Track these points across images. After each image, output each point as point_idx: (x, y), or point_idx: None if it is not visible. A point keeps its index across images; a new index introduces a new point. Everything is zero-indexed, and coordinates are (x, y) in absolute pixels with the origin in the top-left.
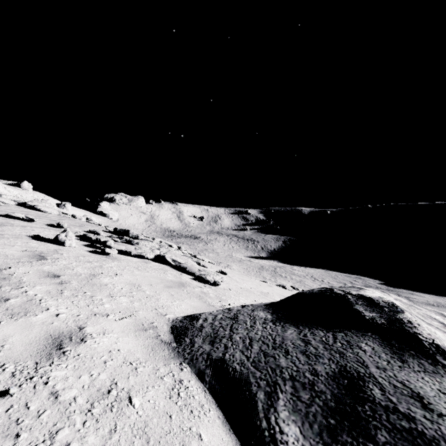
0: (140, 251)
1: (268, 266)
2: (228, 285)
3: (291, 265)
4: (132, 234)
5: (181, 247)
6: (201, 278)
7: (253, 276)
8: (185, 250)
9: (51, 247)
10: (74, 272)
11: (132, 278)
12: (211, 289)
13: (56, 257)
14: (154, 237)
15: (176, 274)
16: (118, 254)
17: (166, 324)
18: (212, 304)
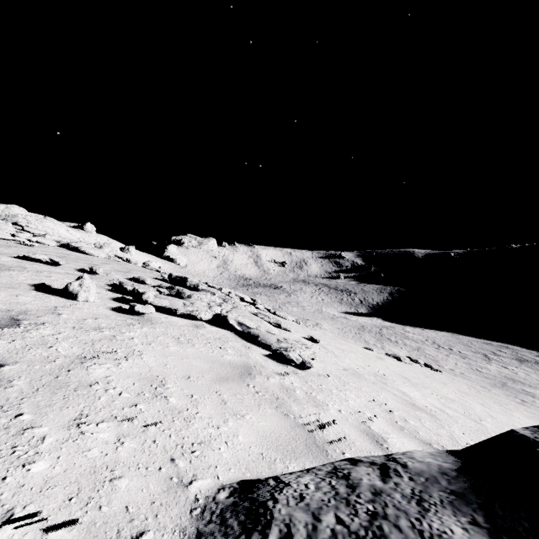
0: (191, 309)
1: (371, 326)
2: (323, 365)
3: (402, 325)
4: (190, 283)
5: (256, 300)
6: (281, 355)
7: (351, 339)
8: (261, 304)
9: (54, 302)
10: (46, 354)
11: (156, 362)
12: (297, 377)
13: (42, 321)
14: (221, 287)
15: (241, 347)
16: (159, 313)
17: (179, 532)
18: (301, 421)
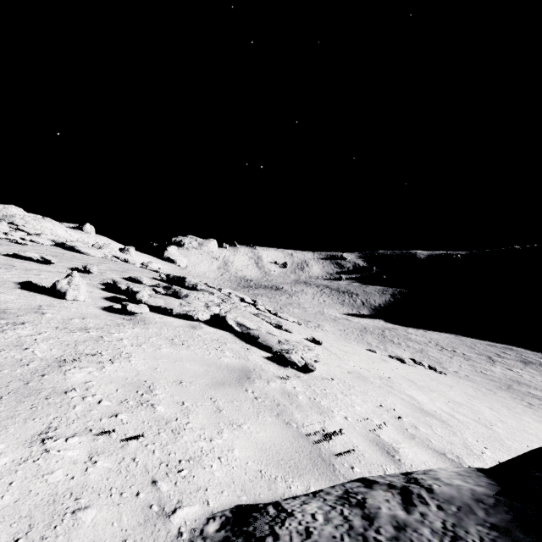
0: (187, 309)
1: (373, 327)
2: (327, 367)
3: (404, 327)
4: (188, 283)
5: (257, 301)
6: (282, 358)
7: (353, 341)
8: (262, 305)
9: (39, 300)
10: (19, 357)
11: (145, 365)
12: (300, 381)
13: (22, 320)
14: (221, 288)
15: (240, 349)
16: (153, 313)
17: None
18: (305, 431)
